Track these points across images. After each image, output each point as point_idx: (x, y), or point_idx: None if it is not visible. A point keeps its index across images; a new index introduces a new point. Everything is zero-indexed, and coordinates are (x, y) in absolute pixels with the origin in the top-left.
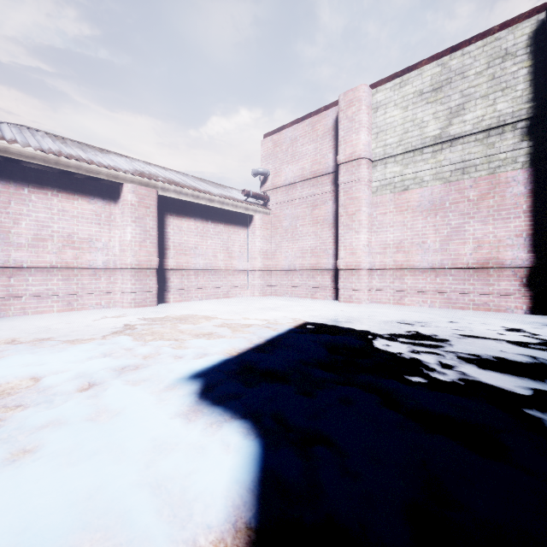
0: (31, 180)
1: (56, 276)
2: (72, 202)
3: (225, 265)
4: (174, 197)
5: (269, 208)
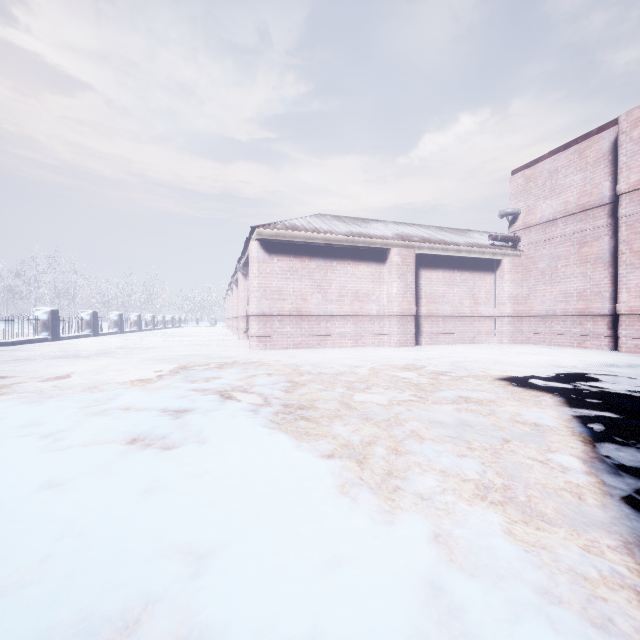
0: (337, 256)
1: (349, 321)
2: (358, 267)
3: (470, 311)
4: (427, 253)
5: (520, 249)
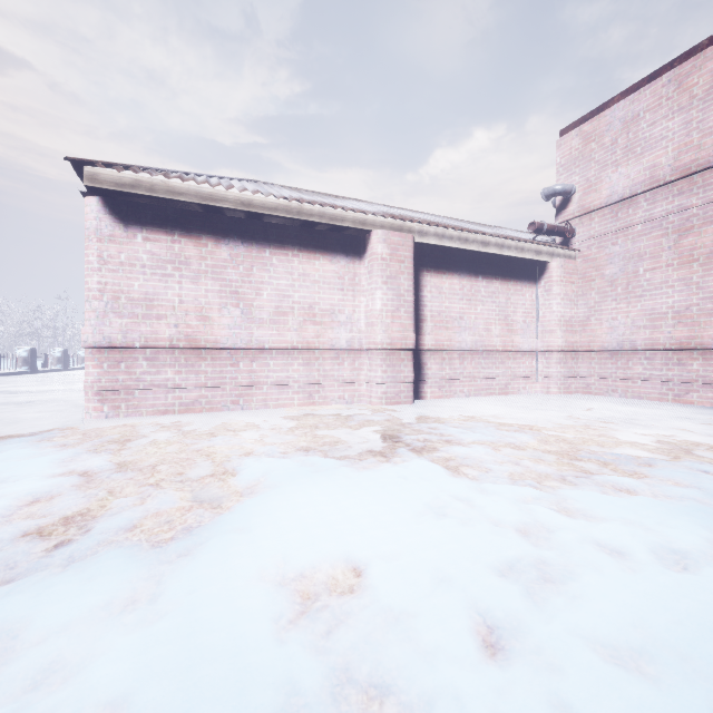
0: (272, 239)
1: (297, 360)
2: (313, 262)
3: (502, 343)
4: (434, 244)
5: (574, 247)
